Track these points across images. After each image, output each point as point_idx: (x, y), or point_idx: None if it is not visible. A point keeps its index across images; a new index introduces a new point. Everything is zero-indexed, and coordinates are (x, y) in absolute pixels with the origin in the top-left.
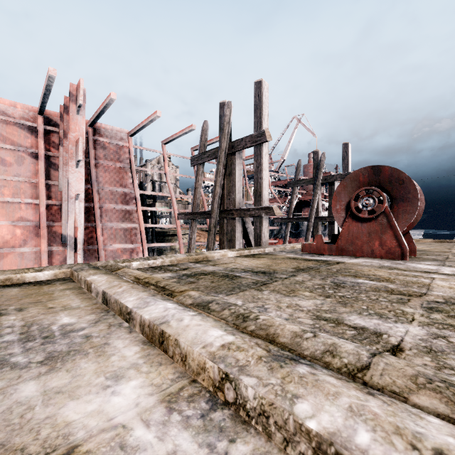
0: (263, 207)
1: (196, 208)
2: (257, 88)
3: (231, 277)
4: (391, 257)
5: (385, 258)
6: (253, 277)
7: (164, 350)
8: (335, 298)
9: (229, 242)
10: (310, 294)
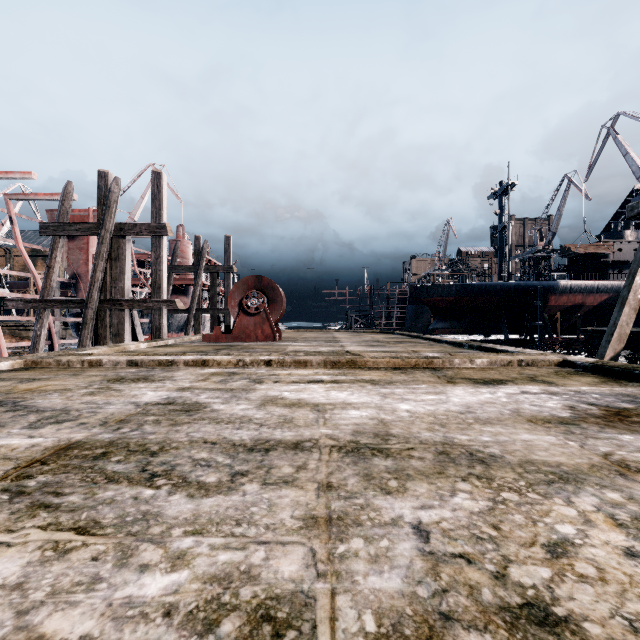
0: (164, 300)
1: (50, 294)
2: (156, 178)
3: None
4: (268, 341)
5: (265, 341)
6: None
7: (206, 366)
8: None
9: (116, 337)
10: None
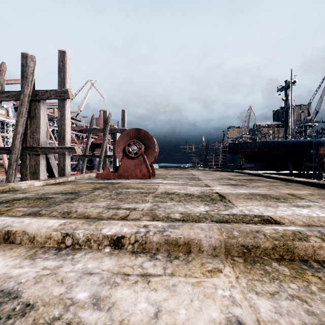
0: (66, 147)
1: None
2: (61, 56)
3: (45, 198)
4: (145, 178)
5: (142, 178)
6: (64, 196)
7: (11, 242)
8: (117, 199)
9: (33, 175)
10: (104, 200)
